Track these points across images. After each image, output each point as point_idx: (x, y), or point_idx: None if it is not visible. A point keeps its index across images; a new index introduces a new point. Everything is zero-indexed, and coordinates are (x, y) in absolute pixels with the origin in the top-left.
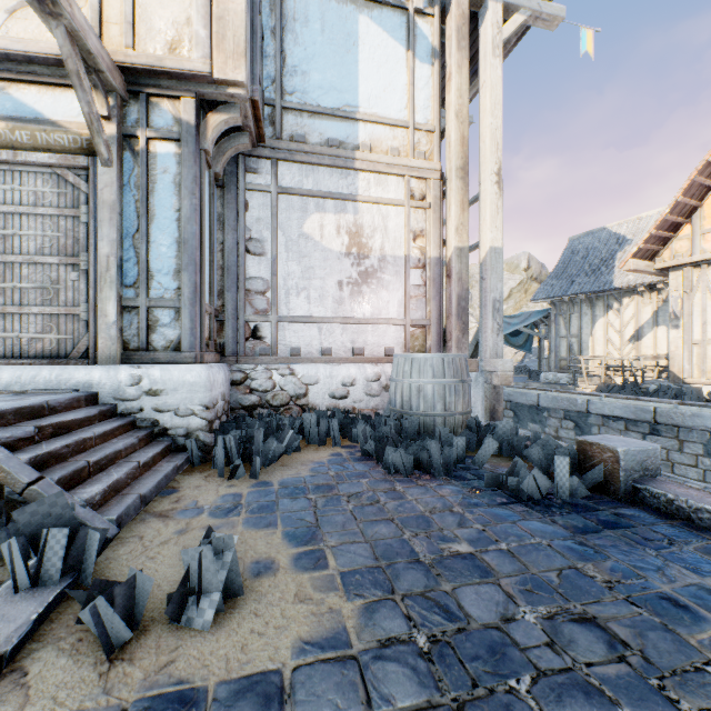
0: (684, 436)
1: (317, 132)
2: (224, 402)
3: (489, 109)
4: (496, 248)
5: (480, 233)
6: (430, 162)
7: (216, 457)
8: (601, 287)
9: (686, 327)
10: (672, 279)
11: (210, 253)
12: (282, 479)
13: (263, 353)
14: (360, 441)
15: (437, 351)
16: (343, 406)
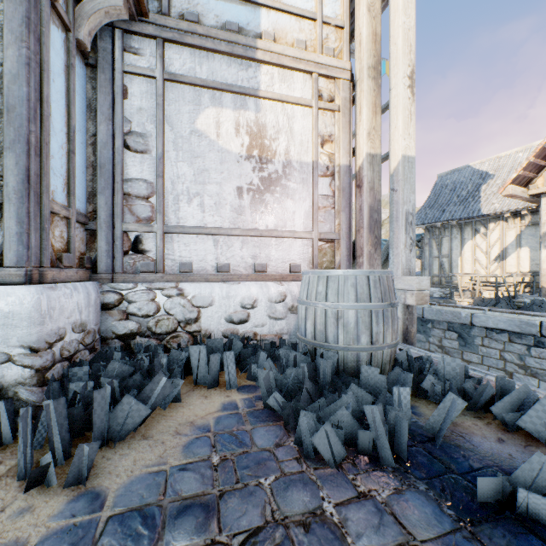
0: None
1: (212, 14)
2: (84, 333)
3: (402, 6)
4: (408, 157)
5: (390, 142)
6: (339, 60)
7: (38, 428)
8: (470, 214)
9: None
10: (545, 204)
11: (68, 141)
12: (128, 481)
13: (146, 270)
14: (261, 389)
15: (346, 268)
16: (243, 331)
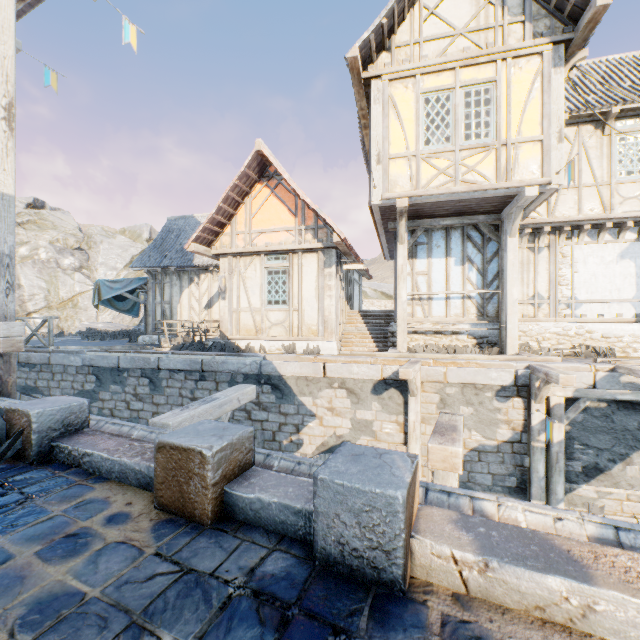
0: (219, 378)
1: None
2: None
3: None
4: (5, 194)
5: None
6: None
7: None
8: (186, 263)
9: (229, 299)
10: (223, 263)
11: None
12: None
13: None
14: None
15: None
16: None
